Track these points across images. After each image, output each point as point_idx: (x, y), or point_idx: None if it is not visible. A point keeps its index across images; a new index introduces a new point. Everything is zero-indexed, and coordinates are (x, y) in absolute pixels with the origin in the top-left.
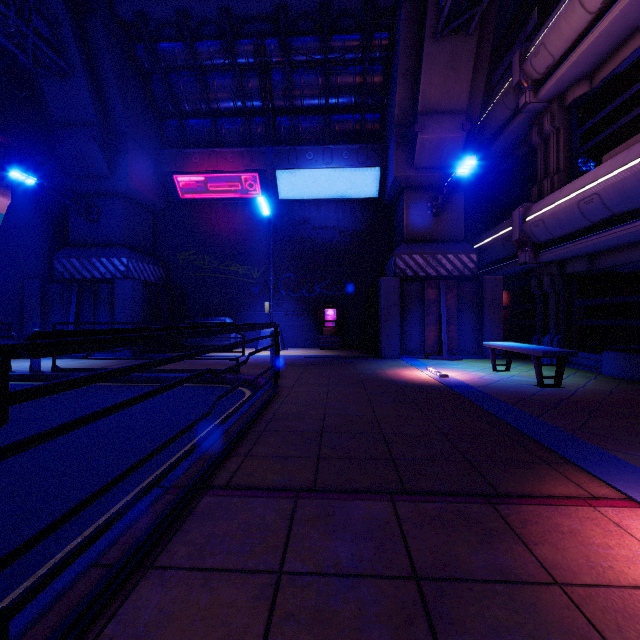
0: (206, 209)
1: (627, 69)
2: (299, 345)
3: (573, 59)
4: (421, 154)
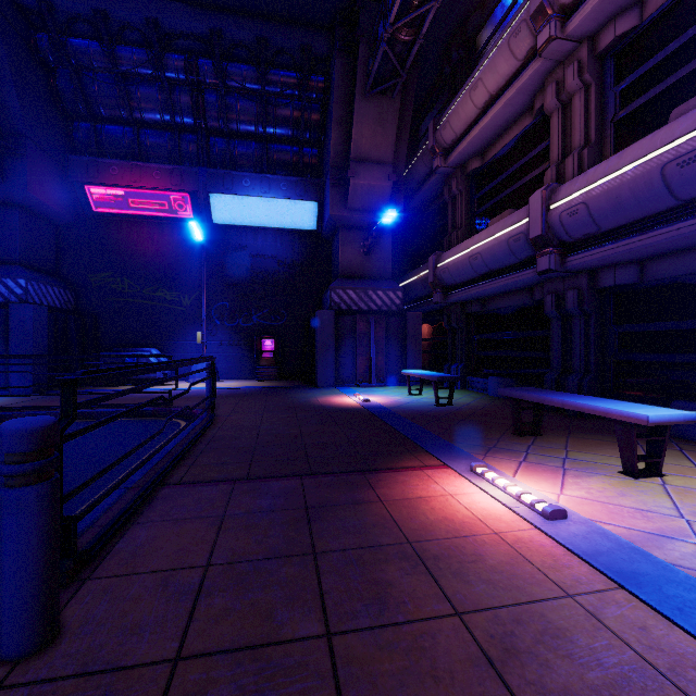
0: (126, 227)
1: (503, 156)
2: (235, 376)
3: (468, 140)
4: (354, 197)
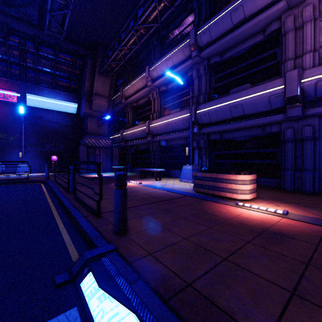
0: None
1: (142, 105)
2: (38, 171)
3: (132, 98)
4: (94, 106)
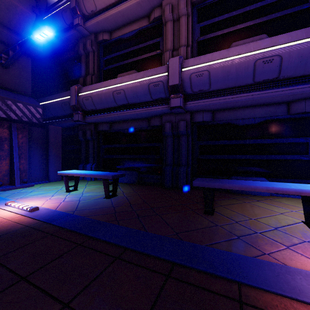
0: None
1: (126, 39)
2: None
3: (107, 15)
4: None
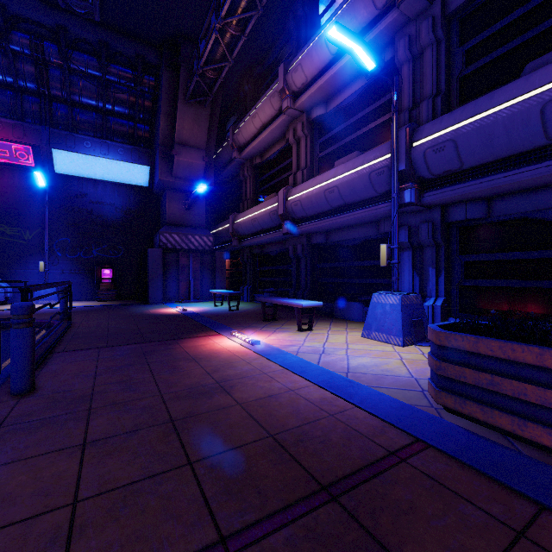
0: None
1: (272, 160)
2: (76, 299)
3: (252, 146)
4: (178, 169)
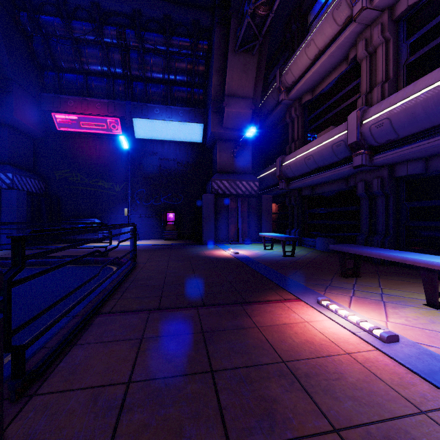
0: (79, 140)
1: (327, 91)
2: (149, 237)
3: (303, 81)
4: (227, 120)
